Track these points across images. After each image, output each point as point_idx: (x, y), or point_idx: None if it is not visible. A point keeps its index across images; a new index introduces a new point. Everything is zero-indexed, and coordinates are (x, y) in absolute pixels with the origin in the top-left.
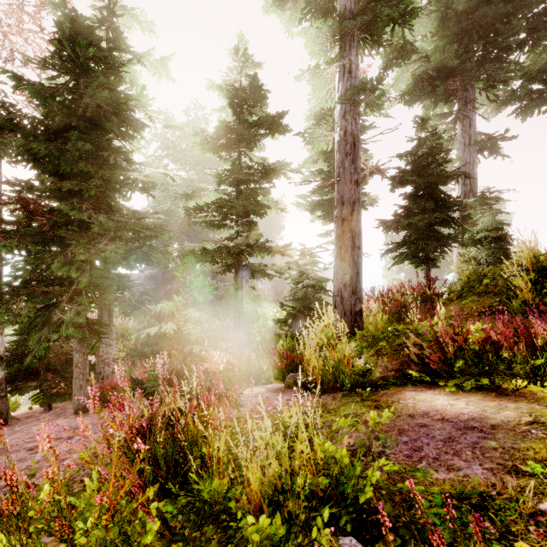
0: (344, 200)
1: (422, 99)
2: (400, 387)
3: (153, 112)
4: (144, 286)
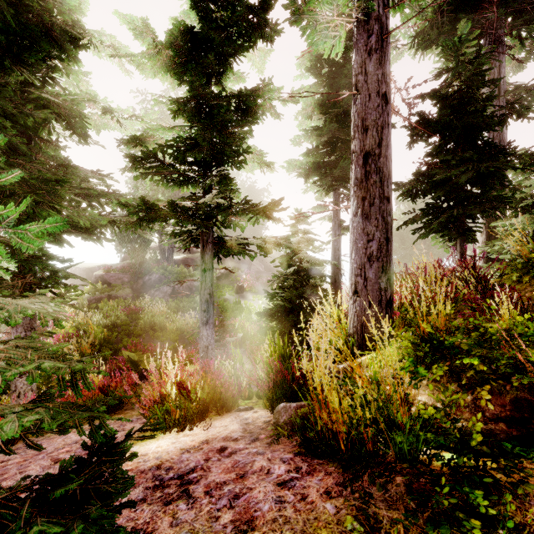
0: (366, 124)
1: (440, 42)
2: (528, 462)
3: (97, 38)
4: (120, 277)
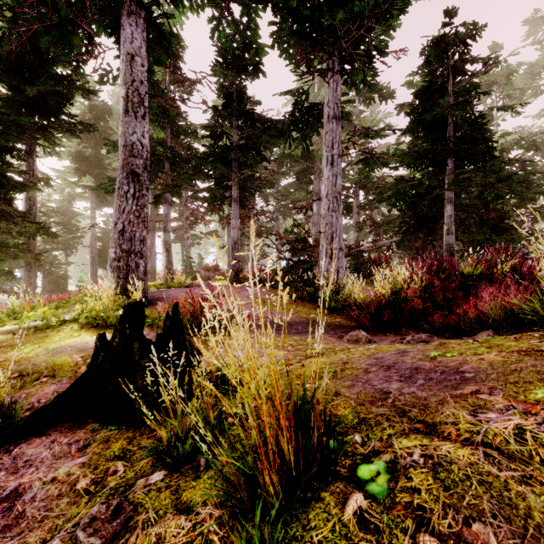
0: (93, 252)
1: None
2: None
3: None
4: None
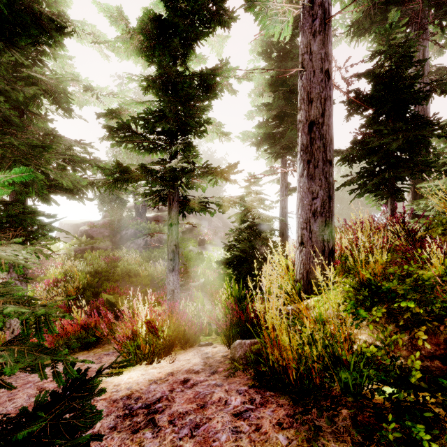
0: (310, 97)
1: (372, 30)
2: None
3: (80, 27)
4: (101, 232)
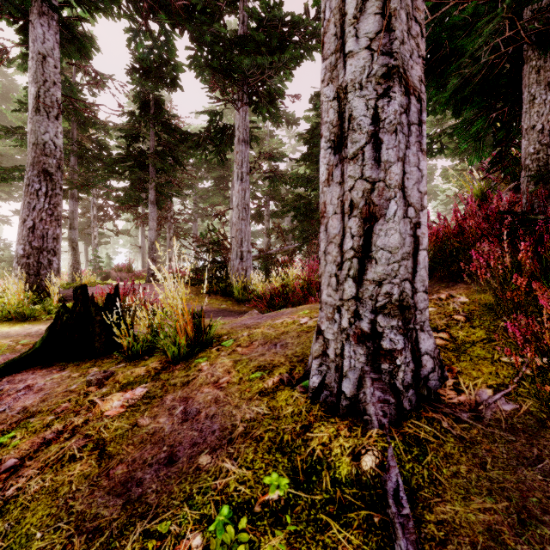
0: None
1: None
2: None
3: None
4: None
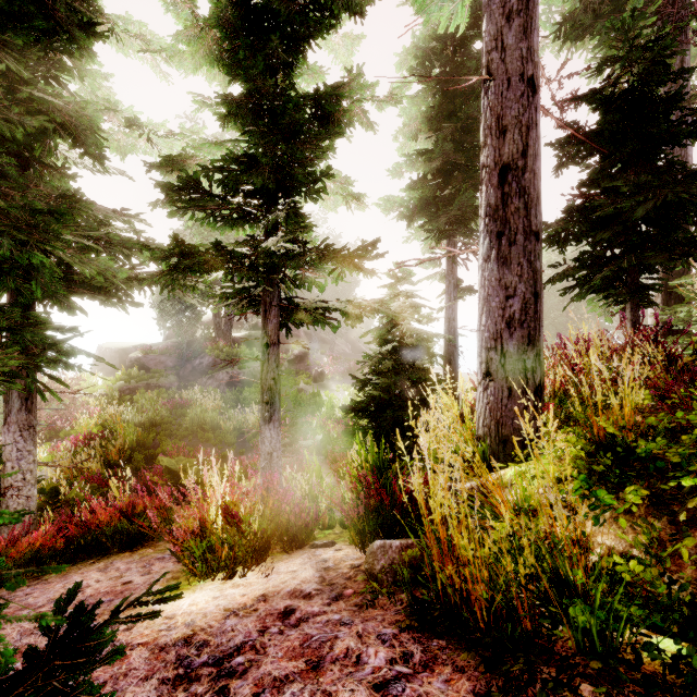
0: (503, 124)
1: (596, 29)
2: None
3: (121, 27)
4: (162, 361)
